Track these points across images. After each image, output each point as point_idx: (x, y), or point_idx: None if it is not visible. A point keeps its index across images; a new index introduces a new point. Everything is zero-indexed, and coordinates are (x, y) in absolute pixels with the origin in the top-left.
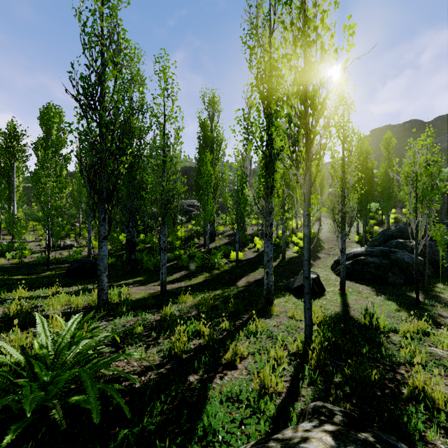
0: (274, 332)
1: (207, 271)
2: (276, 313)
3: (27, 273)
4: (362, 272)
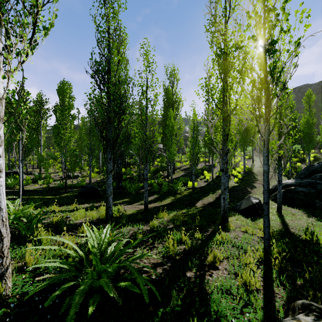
0: (236, 243)
1: (172, 195)
2: (232, 228)
3: (53, 194)
4: (293, 199)
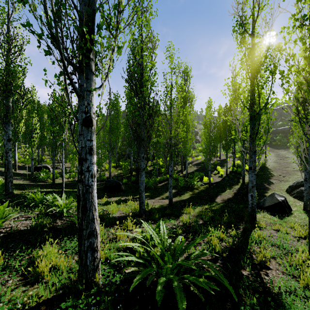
0: (274, 242)
1: (189, 190)
2: (262, 226)
3: None
4: None
